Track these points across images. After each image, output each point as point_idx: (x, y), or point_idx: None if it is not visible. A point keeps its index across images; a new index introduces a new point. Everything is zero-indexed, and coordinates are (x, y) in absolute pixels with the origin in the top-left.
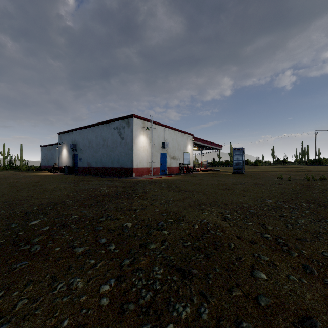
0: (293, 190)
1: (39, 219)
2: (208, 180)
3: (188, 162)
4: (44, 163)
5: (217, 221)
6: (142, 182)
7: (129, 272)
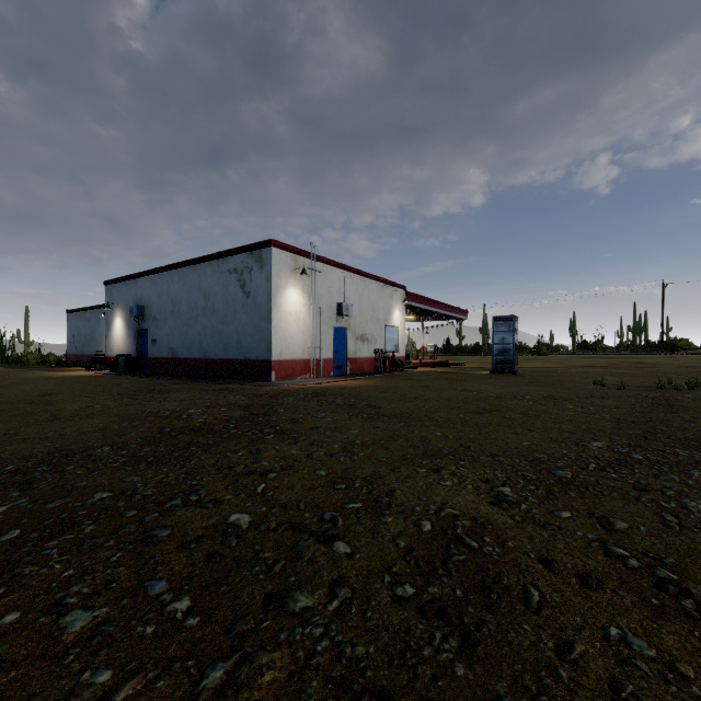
0: (640, 413)
1: (4, 504)
2: (442, 389)
3: (394, 348)
4: (75, 350)
5: (479, 506)
6: (290, 394)
7: None
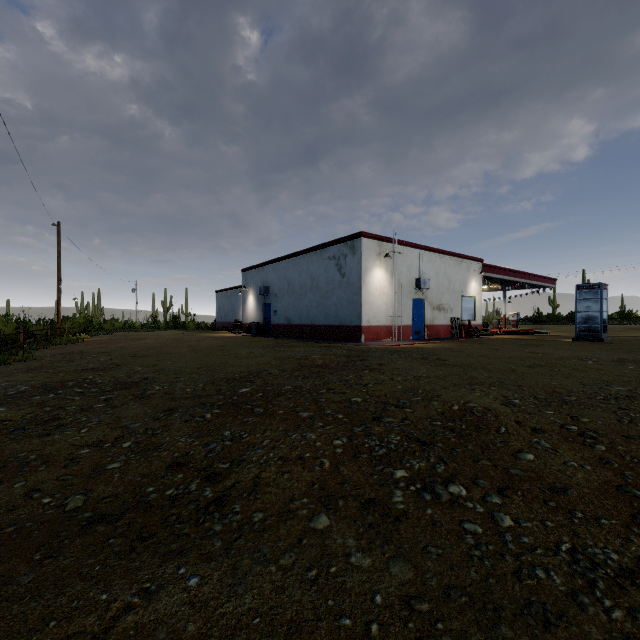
0: None
1: (247, 387)
2: (509, 351)
3: (471, 316)
4: (221, 319)
5: (492, 404)
6: (377, 351)
7: (361, 435)
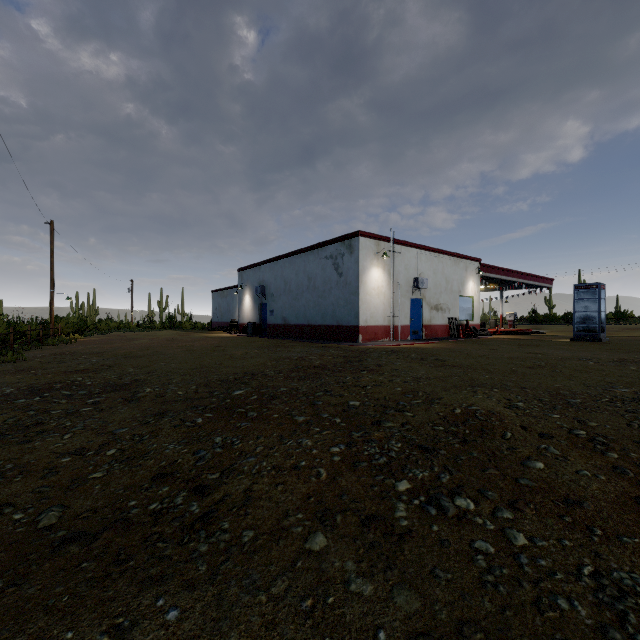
0: None
1: (241, 389)
2: (508, 351)
3: (468, 316)
4: (217, 319)
5: (496, 407)
6: (375, 351)
7: (360, 441)
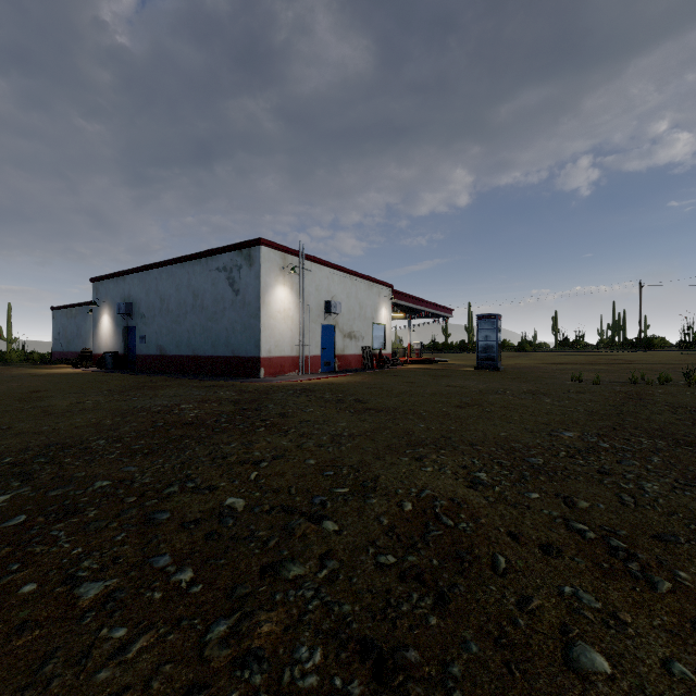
0: (612, 406)
1: (6, 493)
2: (427, 385)
3: (381, 345)
4: (61, 347)
5: (457, 489)
6: (279, 390)
7: (222, 670)
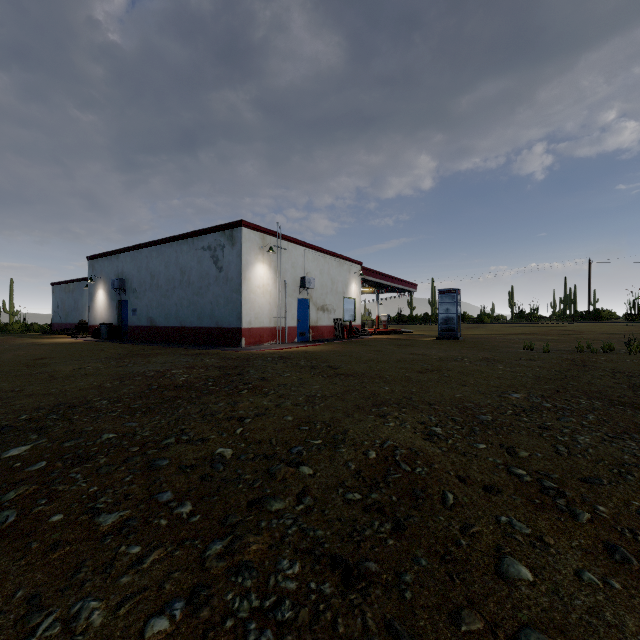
0: (558, 372)
1: (26, 444)
2: (392, 353)
3: (351, 317)
4: (59, 319)
5: (415, 441)
6: (259, 358)
7: (220, 576)
